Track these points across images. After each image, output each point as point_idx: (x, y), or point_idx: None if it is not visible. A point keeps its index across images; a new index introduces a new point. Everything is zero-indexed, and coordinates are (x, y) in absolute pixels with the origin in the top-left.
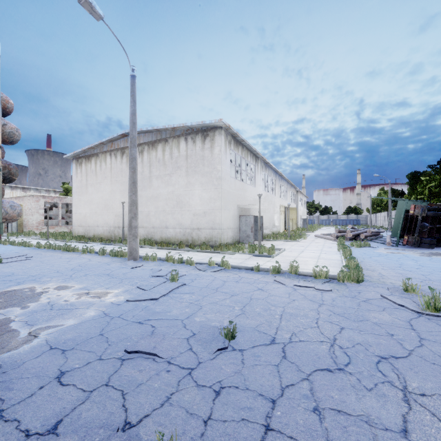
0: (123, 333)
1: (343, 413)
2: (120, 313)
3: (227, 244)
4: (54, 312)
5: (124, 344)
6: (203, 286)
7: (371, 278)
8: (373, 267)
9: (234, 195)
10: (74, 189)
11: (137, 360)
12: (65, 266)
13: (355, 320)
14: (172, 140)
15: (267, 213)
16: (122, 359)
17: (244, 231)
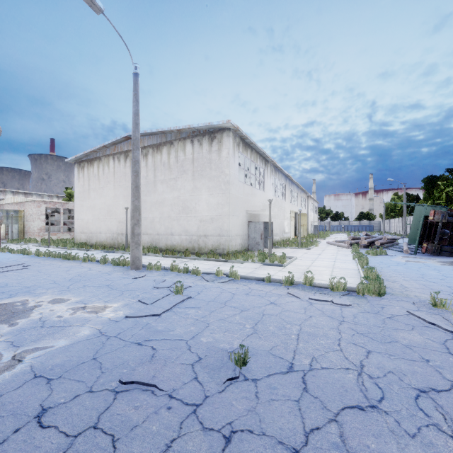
0: (119, 357)
1: None
2: (118, 331)
3: (236, 252)
4: (44, 330)
5: (119, 372)
6: (210, 299)
7: (392, 291)
8: (393, 277)
9: (243, 200)
10: (76, 194)
11: (133, 392)
12: (63, 276)
13: (382, 342)
14: (178, 142)
15: (277, 219)
16: (115, 391)
17: (253, 238)
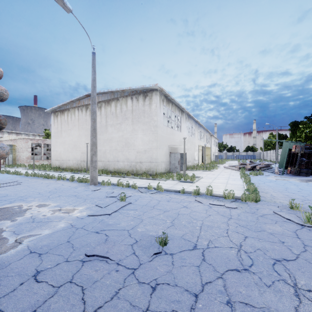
0: (84, 240)
1: (249, 306)
2: (83, 225)
3: (161, 173)
4: (34, 224)
5: (85, 249)
6: (144, 204)
7: (265, 199)
8: (266, 190)
9: (166, 138)
10: (52, 133)
11: (94, 261)
12: (45, 189)
13: (255, 231)
14: (122, 99)
15: (190, 151)
16: (83, 261)
17: (173, 164)
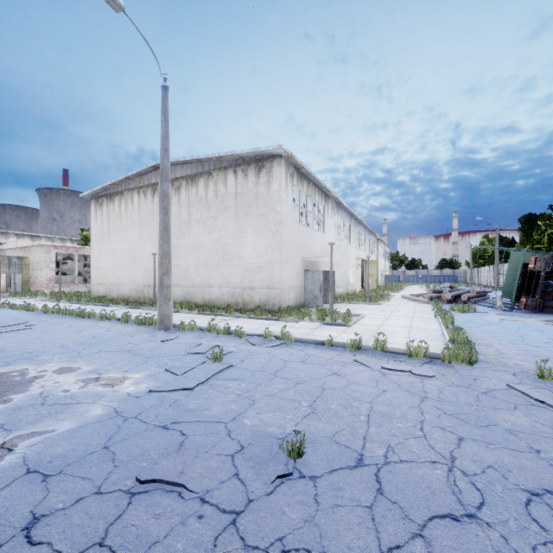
0: (139, 445)
1: None
2: (139, 411)
3: (289, 308)
4: (45, 409)
5: (137, 466)
6: (257, 368)
7: (486, 357)
8: (485, 340)
9: (298, 244)
10: (93, 236)
11: (154, 494)
12: (75, 338)
13: (477, 425)
14: (217, 173)
15: (340, 268)
16: (131, 493)
17: (310, 291)
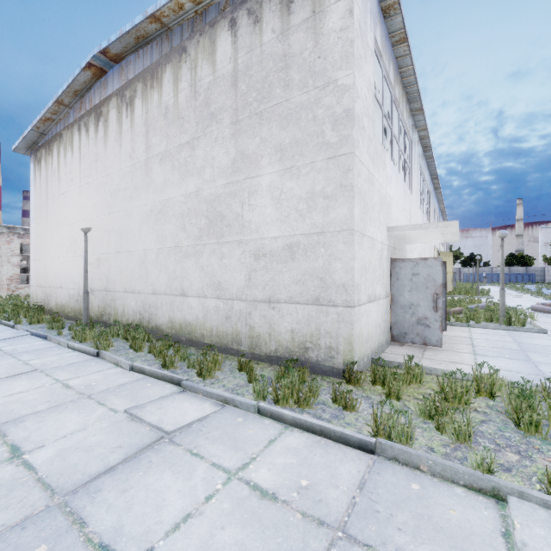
0: None
1: None
2: None
3: (368, 354)
4: None
5: None
6: None
7: None
8: None
9: (382, 195)
10: (32, 212)
11: None
12: None
13: None
14: (196, 41)
15: None
16: None
17: (407, 307)
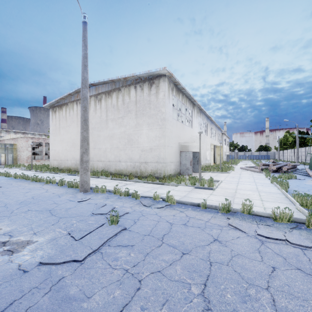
0: None
1: None
2: (12, 299)
3: (170, 175)
4: None
5: None
6: (146, 232)
7: None
8: None
9: (176, 134)
10: (51, 131)
11: None
12: (19, 198)
13: None
14: (124, 88)
15: (201, 150)
16: None
17: (184, 165)
